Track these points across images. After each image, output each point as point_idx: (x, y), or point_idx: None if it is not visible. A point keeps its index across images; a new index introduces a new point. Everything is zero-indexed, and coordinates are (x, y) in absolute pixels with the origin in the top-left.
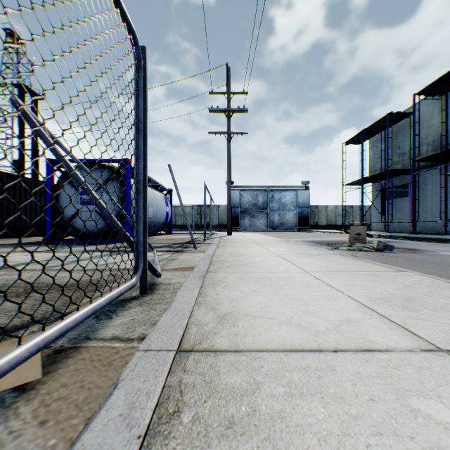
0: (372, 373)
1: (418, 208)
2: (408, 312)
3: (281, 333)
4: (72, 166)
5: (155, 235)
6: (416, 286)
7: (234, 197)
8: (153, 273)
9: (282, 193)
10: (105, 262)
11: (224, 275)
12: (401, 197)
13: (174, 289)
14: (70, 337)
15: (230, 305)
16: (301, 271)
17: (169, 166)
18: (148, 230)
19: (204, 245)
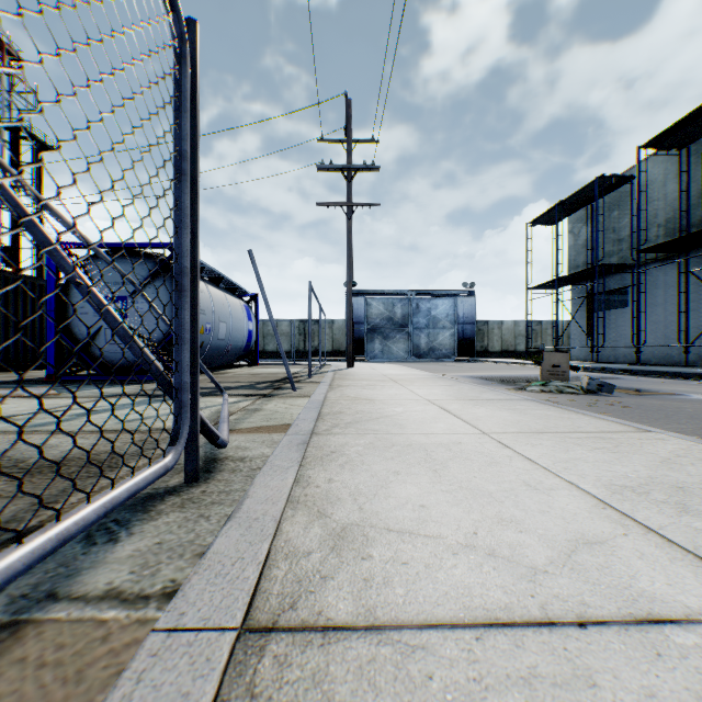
0: (682, 695)
1: (644, 325)
2: (692, 518)
3: (460, 575)
4: (54, 241)
5: (231, 367)
6: (682, 461)
7: (357, 308)
8: (211, 441)
9: (432, 302)
10: (137, 416)
11: (342, 441)
12: (617, 307)
13: (251, 470)
14: (15, 592)
15: (355, 505)
16: (476, 432)
17: (251, 253)
18: (219, 359)
19: (308, 384)
